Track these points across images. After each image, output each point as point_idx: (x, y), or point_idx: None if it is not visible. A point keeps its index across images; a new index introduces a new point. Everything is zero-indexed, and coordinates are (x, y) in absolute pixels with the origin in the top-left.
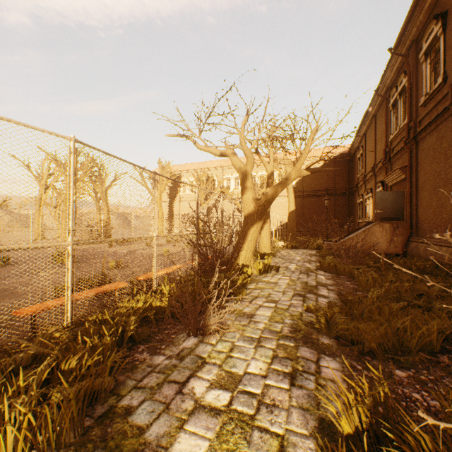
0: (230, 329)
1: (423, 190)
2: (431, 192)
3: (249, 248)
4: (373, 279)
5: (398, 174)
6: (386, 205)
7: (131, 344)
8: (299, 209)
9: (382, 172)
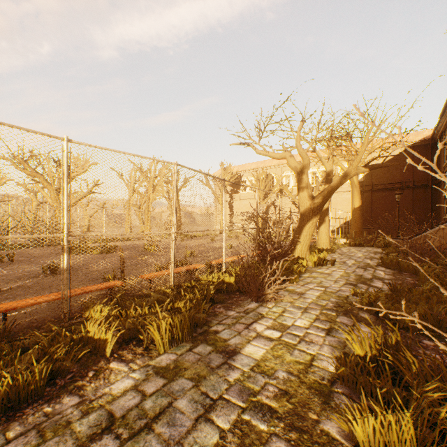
0: (283, 300)
1: None
2: None
3: (305, 243)
4: (435, 275)
5: None
6: None
7: (211, 303)
8: (367, 205)
9: None
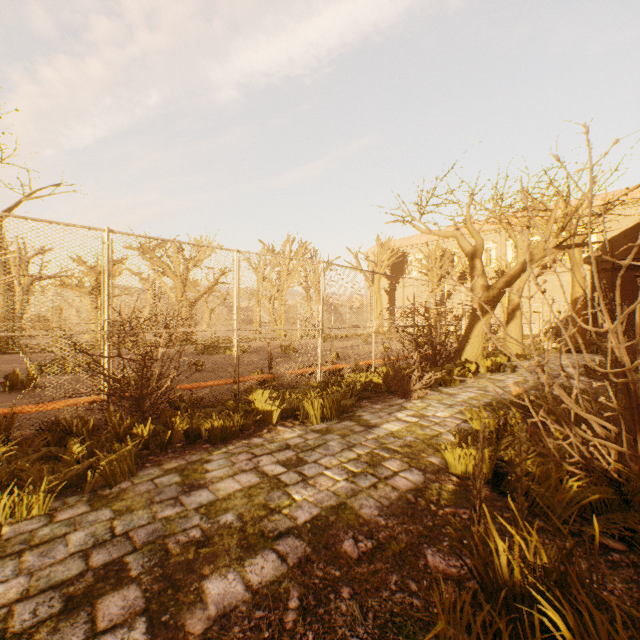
0: (431, 398)
1: None
2: None
3: (476, 344)
4: None
5: None
6: None
7: (358, 399)
8: (605, 291)
9: None
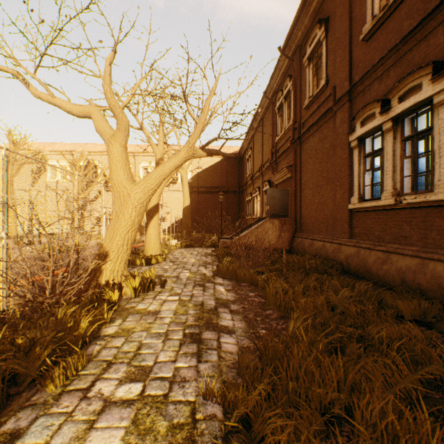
0: None
1: (306, 188)
2: (314, 190)
3: (120, 257)
4: (283, 291)
5: (285, 172)
6: (275, 202)
7: None
8: (195, 205)
9: (269, 172)
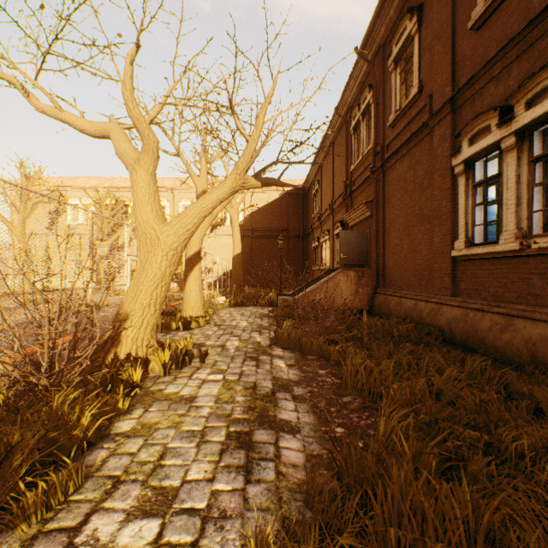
0: None
1: (392, 230)
2: (403, 232)
3: (146, 321)
4: (367, 369)
5: (363, 210)
6: (351, 248)
7: None
8: (248, 253)
9: (341, 210)
